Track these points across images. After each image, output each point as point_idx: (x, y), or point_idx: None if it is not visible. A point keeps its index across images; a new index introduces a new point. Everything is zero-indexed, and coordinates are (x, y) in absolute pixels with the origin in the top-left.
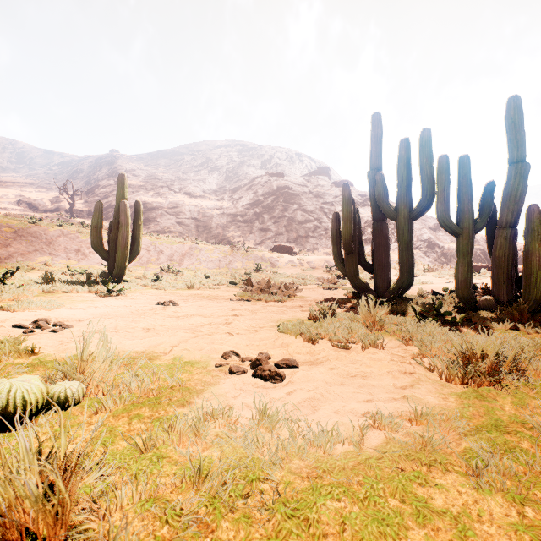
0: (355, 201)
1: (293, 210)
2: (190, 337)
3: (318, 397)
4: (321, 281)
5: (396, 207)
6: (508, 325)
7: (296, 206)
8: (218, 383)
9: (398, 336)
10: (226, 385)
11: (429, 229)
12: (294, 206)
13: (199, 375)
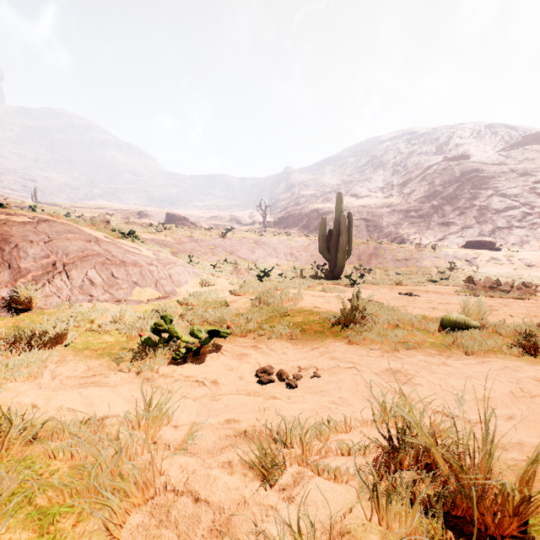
0: None
1: (486, 196)
2: None
3: None
4: None
5: None
6: None
7: (490, 192)
8: None
9: None
10: None
11: None
12: (487, 192)
13: None
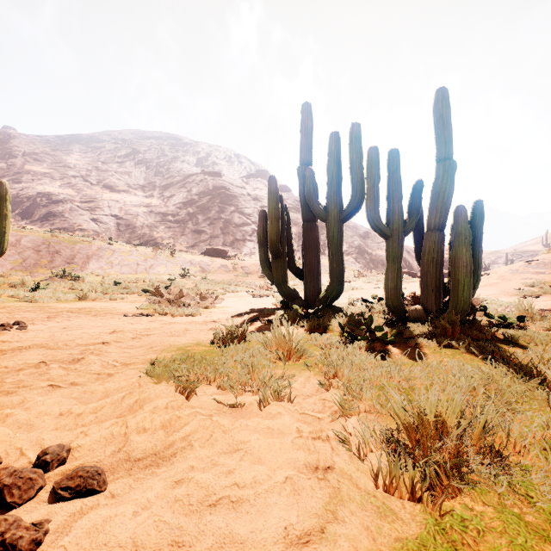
0: (293, 206)
1: (230, 211)
2: None
3: None
4: (253, 287)
5: (326, 207)
6: (442, 342)
7: (233, 208)
8: None
9: (319, 370)
10: None
11: (360, 236)
12: (231, 208)
13: None
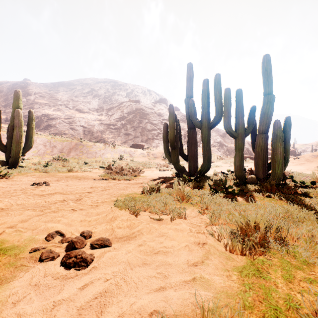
0: (181, 119)
1: (145, 122)
2: (36, 215)
3: (112, 289)
4: (159, 165)
5: (201, 120)
6: (265, 194)
7: (147, 121)
8: (13, 278)
9: (198, 206)
10: (20, 281)
11: (220, 136)
12: (146, 120)
13: (0, 268)
